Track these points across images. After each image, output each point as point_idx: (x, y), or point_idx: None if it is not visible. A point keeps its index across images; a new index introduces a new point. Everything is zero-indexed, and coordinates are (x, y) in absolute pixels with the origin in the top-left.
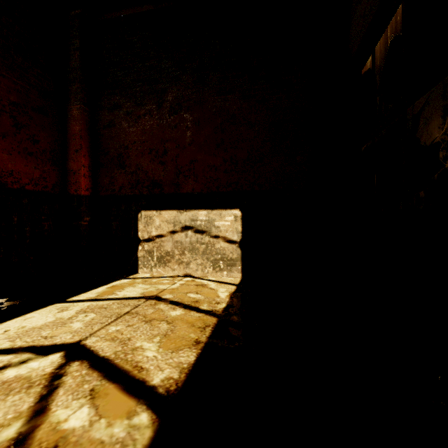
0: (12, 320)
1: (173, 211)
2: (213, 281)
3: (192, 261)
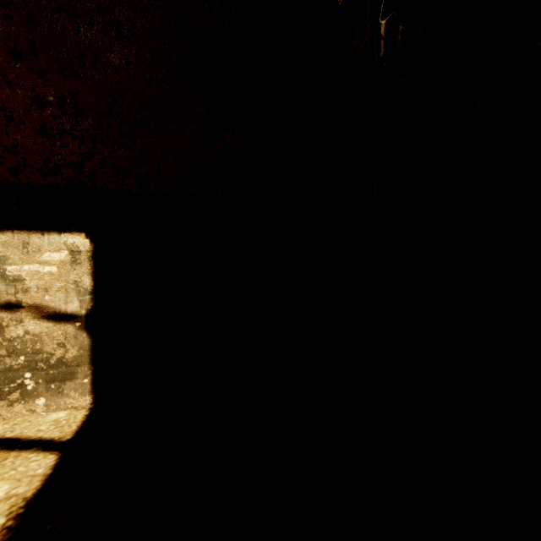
0: None
1: None
2: None
3: None
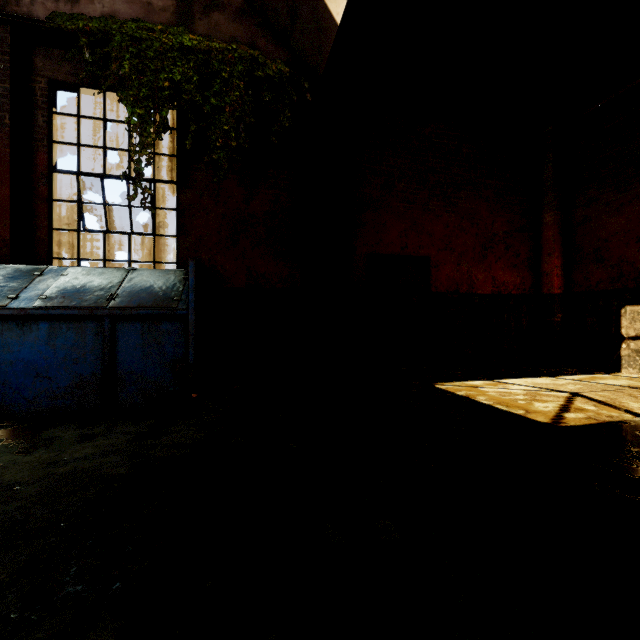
0: (524, 378)
1: None
2: None
3: None
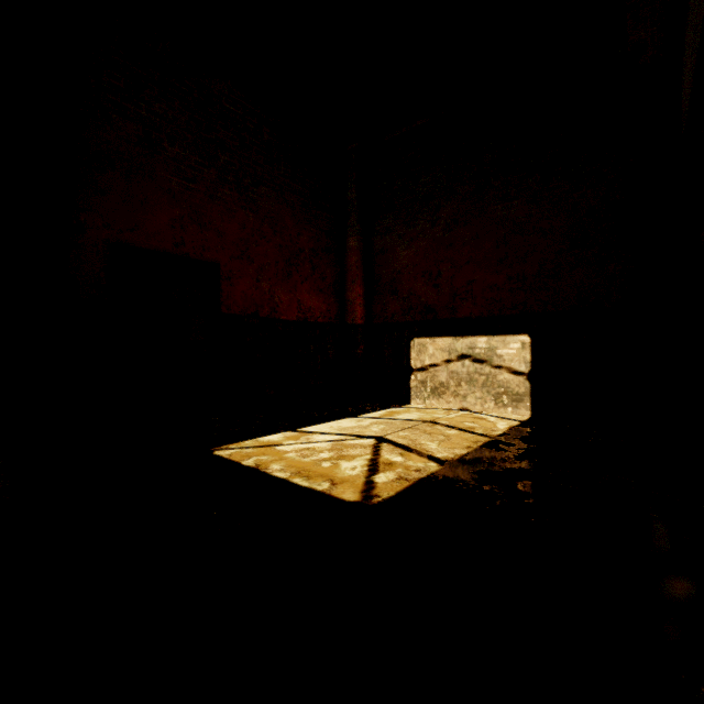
0: (330, 422)
1: (448, 338)
2: (494, 416)
3: (470, 394)
